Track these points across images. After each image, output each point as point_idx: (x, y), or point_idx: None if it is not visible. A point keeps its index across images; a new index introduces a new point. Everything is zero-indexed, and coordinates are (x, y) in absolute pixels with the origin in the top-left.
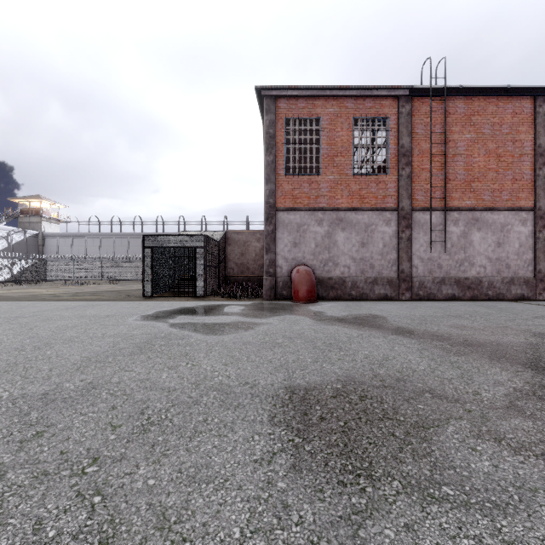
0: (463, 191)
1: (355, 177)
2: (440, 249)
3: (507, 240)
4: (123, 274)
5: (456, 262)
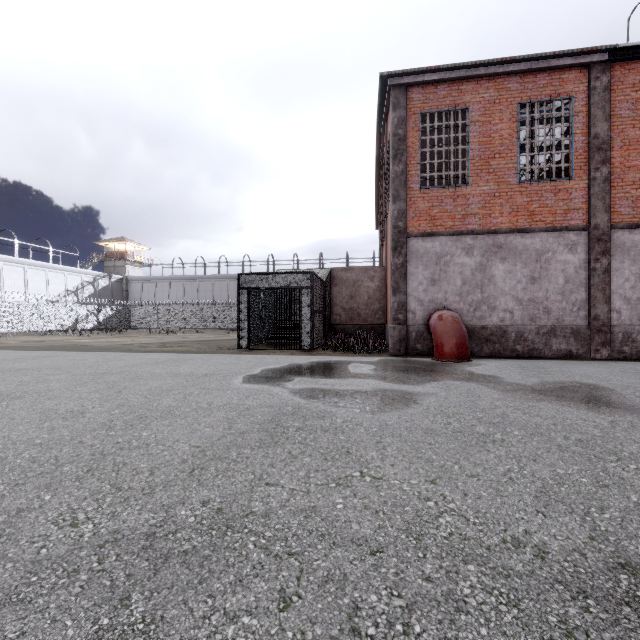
0: None
1: (521, 186)
2: None
3: None
4: (208, 322)
5: None
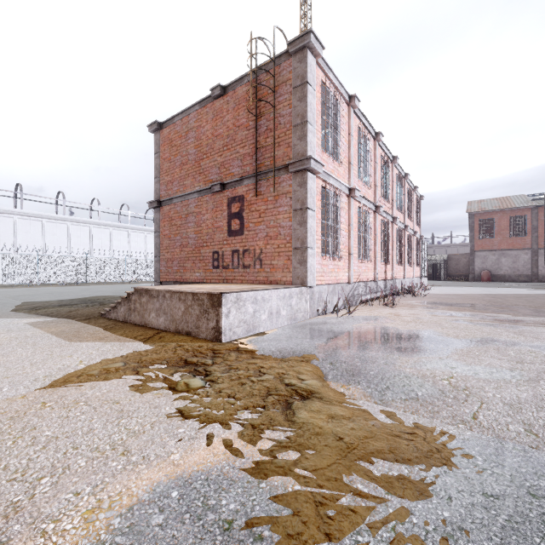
0: None
1: (510, 238)
2: None
3: None
4: None
5: None
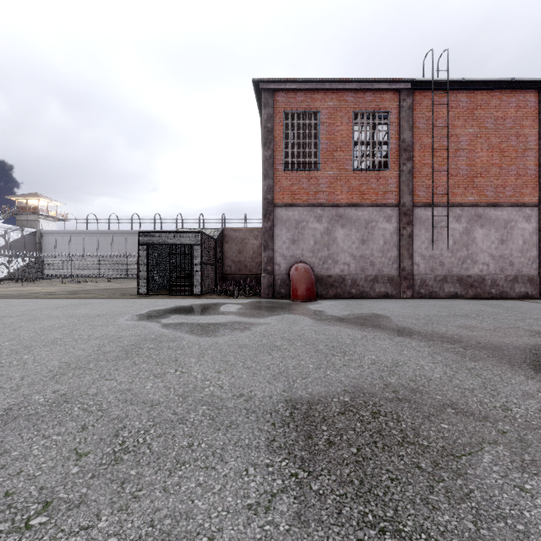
0: (466, 186)
1: (355, 172)
2: (442, 246)
3: (510, 237)
4: (120, 272)
5: (458, 260)
